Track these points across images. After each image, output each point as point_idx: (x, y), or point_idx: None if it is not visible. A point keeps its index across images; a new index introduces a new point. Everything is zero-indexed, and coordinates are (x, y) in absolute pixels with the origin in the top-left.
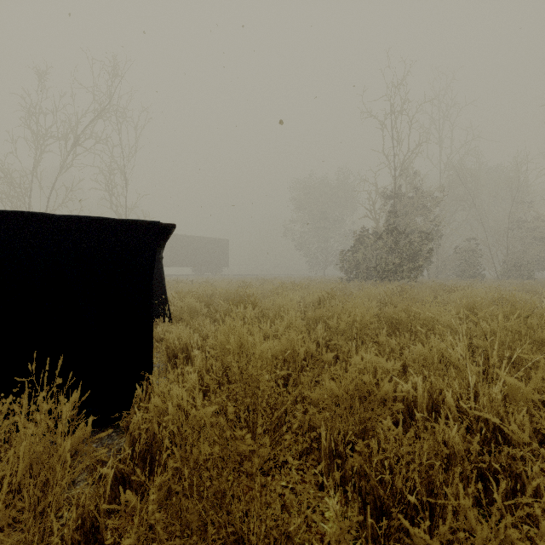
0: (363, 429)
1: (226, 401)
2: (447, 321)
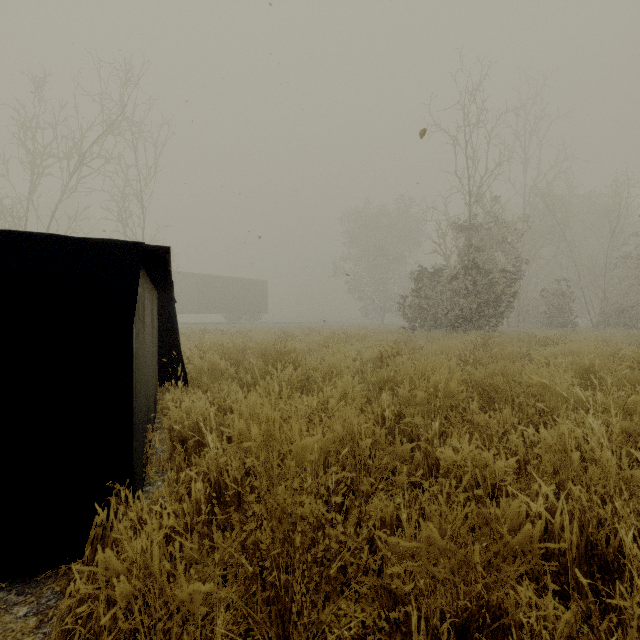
0: (483, 606)
1: (236, 557)
2: (565, 389)
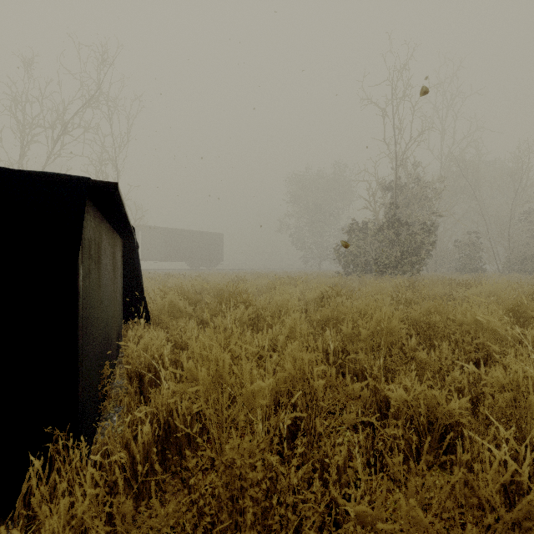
0: None
1: None
2: (499, 327)
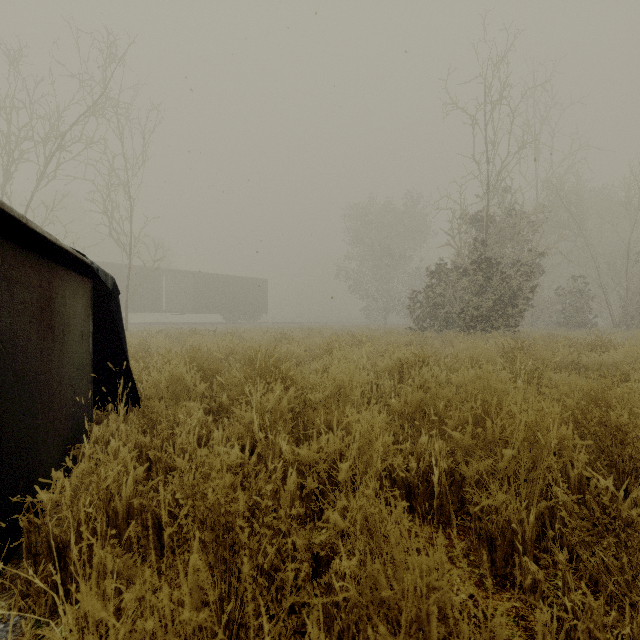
0: None
1: None
2: None
